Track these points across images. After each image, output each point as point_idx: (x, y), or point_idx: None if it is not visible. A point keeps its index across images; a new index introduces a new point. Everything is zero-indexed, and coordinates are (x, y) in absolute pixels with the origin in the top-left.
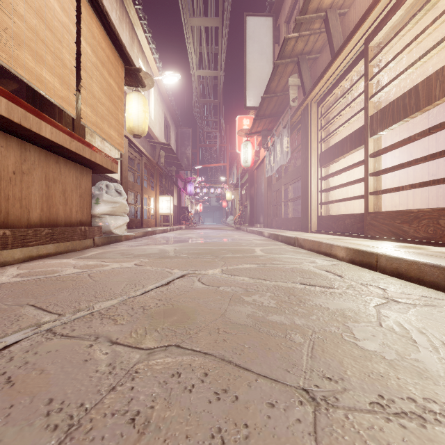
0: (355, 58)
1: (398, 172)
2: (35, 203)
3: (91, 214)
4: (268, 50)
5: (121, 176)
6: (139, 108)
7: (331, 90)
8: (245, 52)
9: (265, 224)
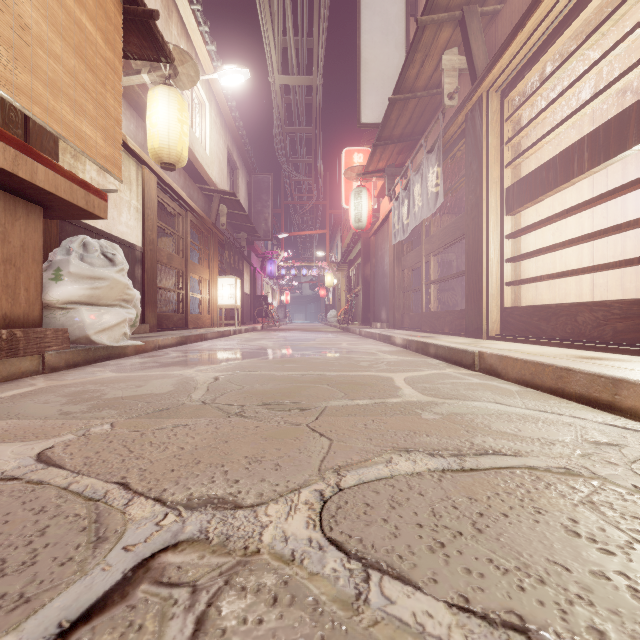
0: None
1: None
2: None
3: (42, 302)
4: (397, 27)
5: (143, 238)
6: (170, 114)
7: (536, 57)
8: (359, 30)
9: (390, 322)
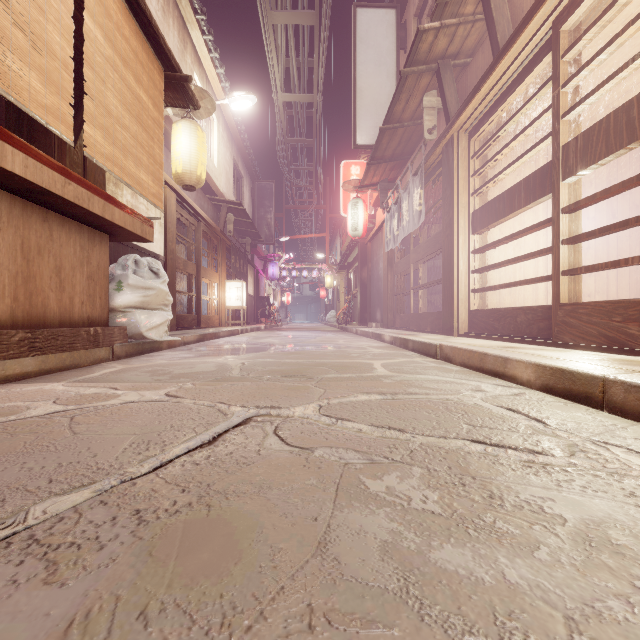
0: (535, 55)
1: (594, 242)
2: (2, 287)
3: (109, 307)
4: (388, 59)
5: (165, 249)
6: (192, 144)
7: (492, 111)
8: (355, 62)
9: (384, 322)
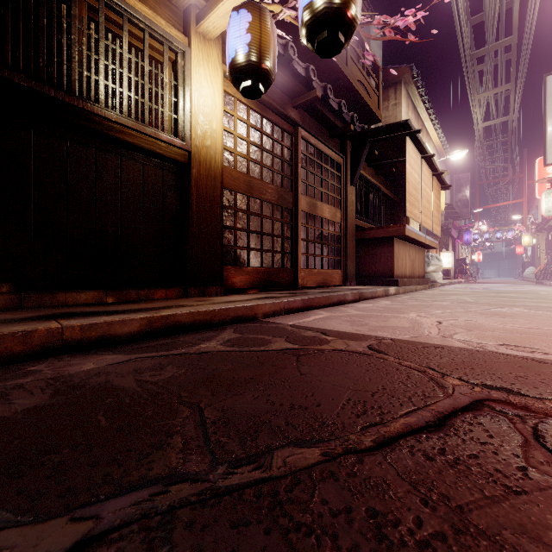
0: None
1: None
2: (417, 268)
3: (425, 272)
4: None
5: None
6: None
7: None
8: (544, 112)
9: None
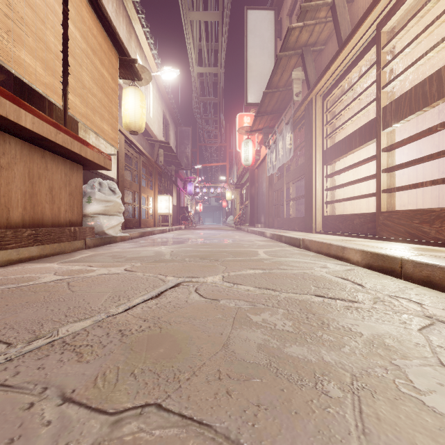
0: (365, 46)
1: (407, 170)
2: (17, 201)
3: (82, 213)
4: (269, 44)
5: (117, 174)
6: (136, 103)
7: (338, 82)
8: (246, 47)
9: (266, 224)
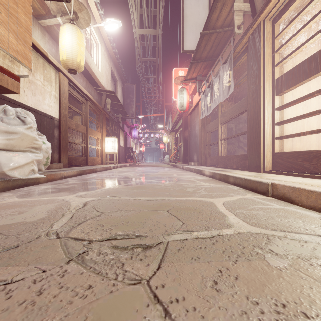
0: None
1: None
2: None
3: None
4: None
5: (59, 114)
6: (73, 39)
7: None
8: None
9: (199, 162)
